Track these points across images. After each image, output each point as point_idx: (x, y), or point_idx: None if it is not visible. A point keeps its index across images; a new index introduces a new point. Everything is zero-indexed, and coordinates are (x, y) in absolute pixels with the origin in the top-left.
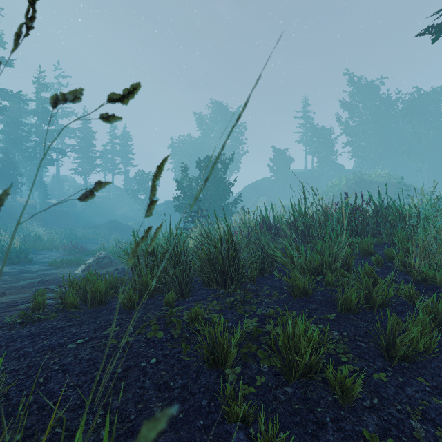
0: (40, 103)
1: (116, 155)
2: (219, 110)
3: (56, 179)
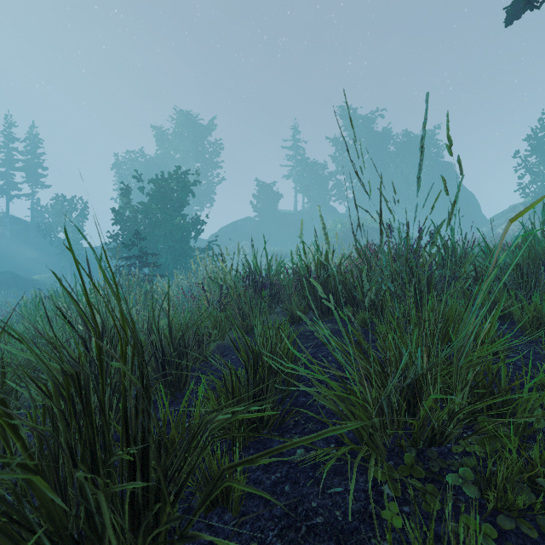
0: None
1: (14, 167)
2: (186, 123)
3: None
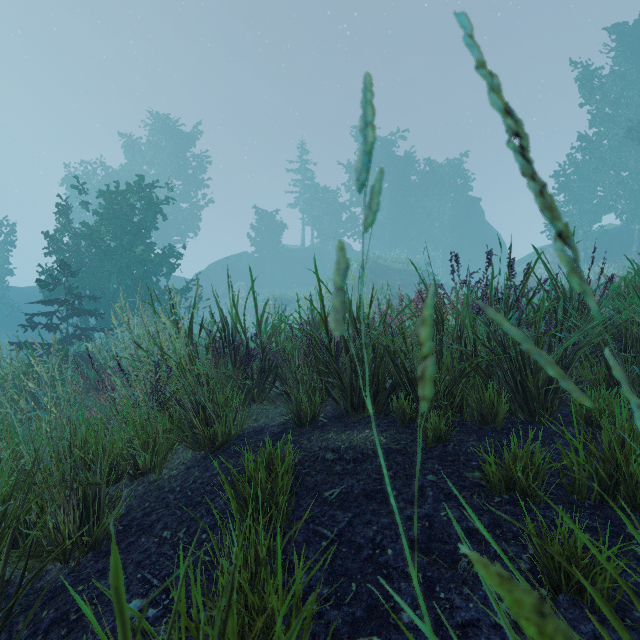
0: None
1: None
2: (162, 129)
3: None
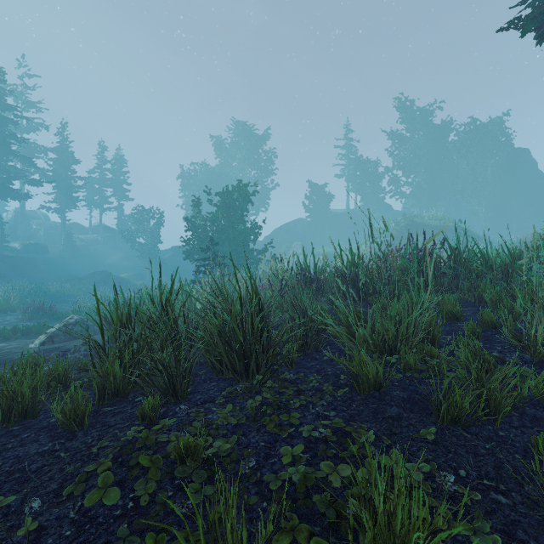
0: None
1: (106, 184)
2: (242, 133)
3: (19, 216)
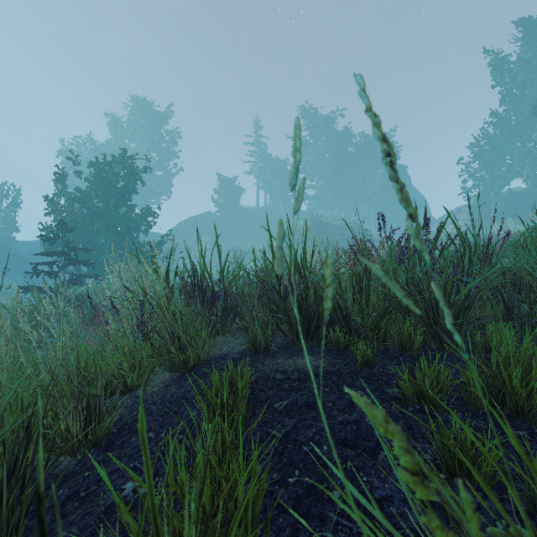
0: None
1: None
2: (141, 109)
3: None
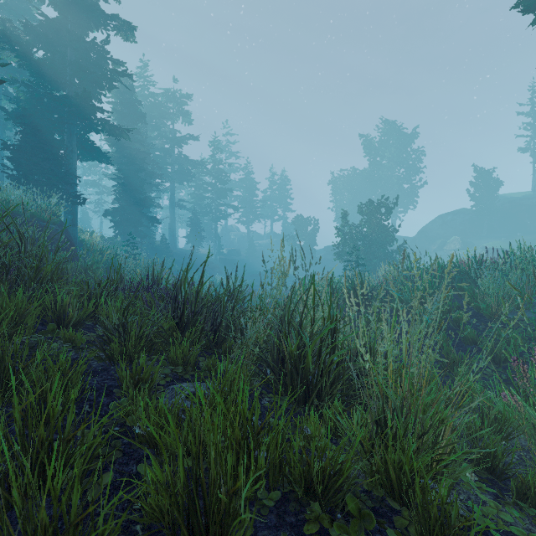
0: (215, 165)
1: (275, 201)
2: (390, 132)
3: (224, 230)
